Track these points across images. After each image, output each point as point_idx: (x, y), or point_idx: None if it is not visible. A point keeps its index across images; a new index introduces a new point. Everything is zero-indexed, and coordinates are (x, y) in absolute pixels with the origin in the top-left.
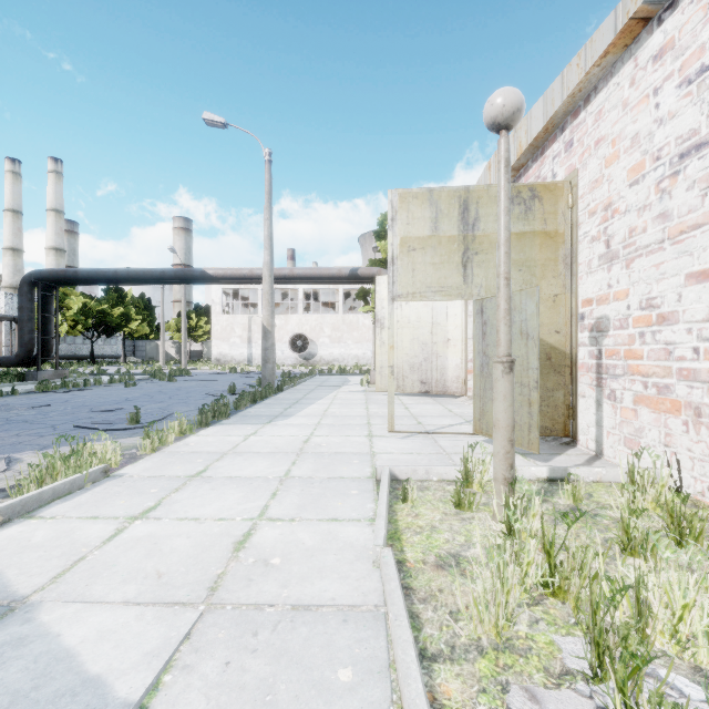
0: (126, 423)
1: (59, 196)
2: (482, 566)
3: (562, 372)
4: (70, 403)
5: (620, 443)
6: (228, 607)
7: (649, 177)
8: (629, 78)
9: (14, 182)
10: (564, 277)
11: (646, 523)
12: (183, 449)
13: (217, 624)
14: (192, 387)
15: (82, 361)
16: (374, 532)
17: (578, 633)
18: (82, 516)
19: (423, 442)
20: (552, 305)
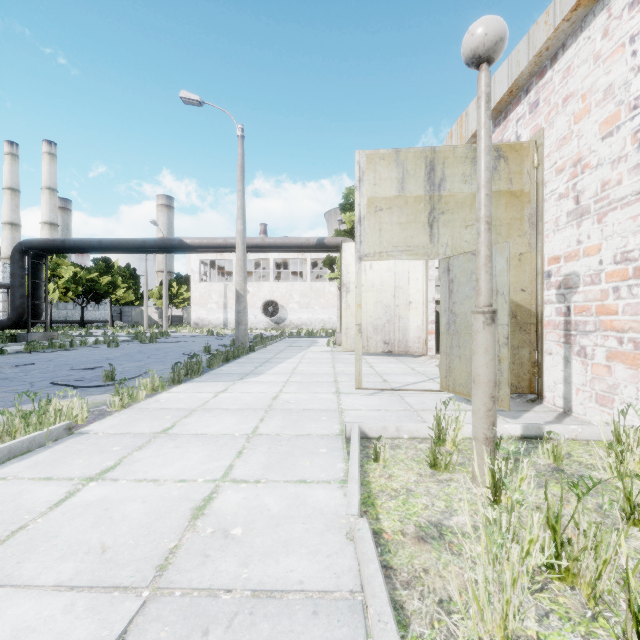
0: (101, 380)
1: (53, 176)
2: (469, 538)
3: (527, 330)
4: (53, 362)
5: (592, 400)
6: (177, 593)
7: (625, 128)
8: (602, 29)
9: (12, 163)
10: (529, 236)
11: (637, 486)
12: (153, 405)
13: (161, 617)
14: (170, 347)
15: (73, 325)
16: (347, 498)
17: (601, 632)
18: (35, 477)
19: (390, 399)
20: (517, 263)
